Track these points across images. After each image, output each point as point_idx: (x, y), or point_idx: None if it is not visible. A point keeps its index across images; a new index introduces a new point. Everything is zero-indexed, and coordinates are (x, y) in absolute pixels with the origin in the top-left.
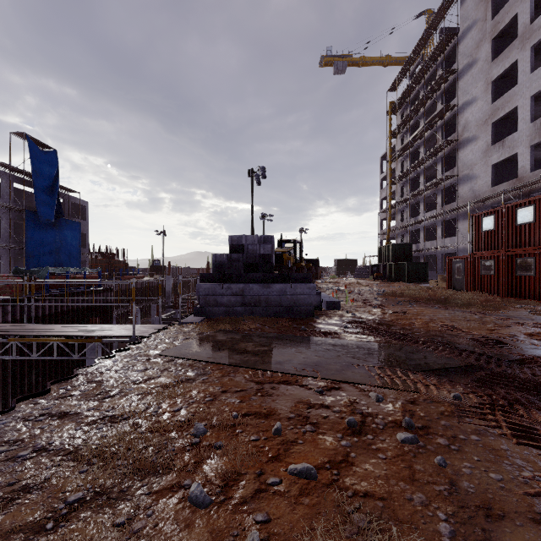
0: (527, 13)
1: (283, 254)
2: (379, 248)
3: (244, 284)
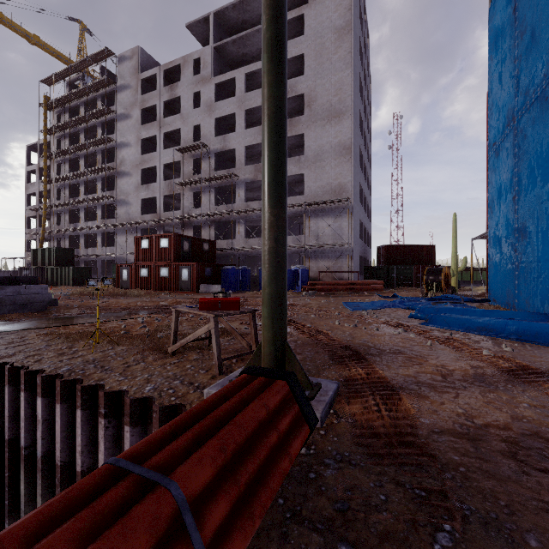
0: (162, 109)
1: None
2: (34, 251)
3: None
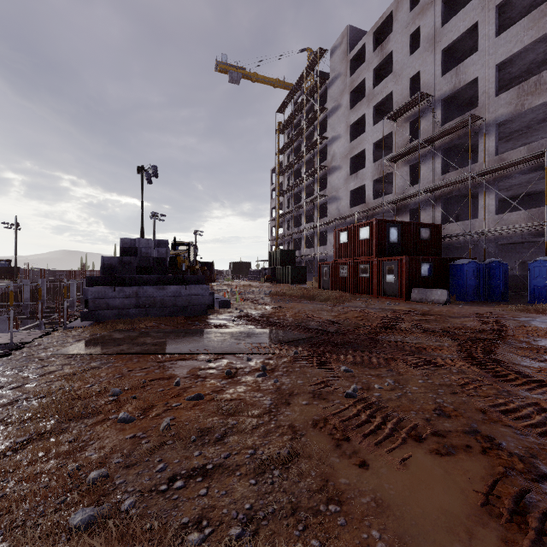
0: (371, 80)
1: (177, 257)
2: (269, 253)
3: (138, 286)
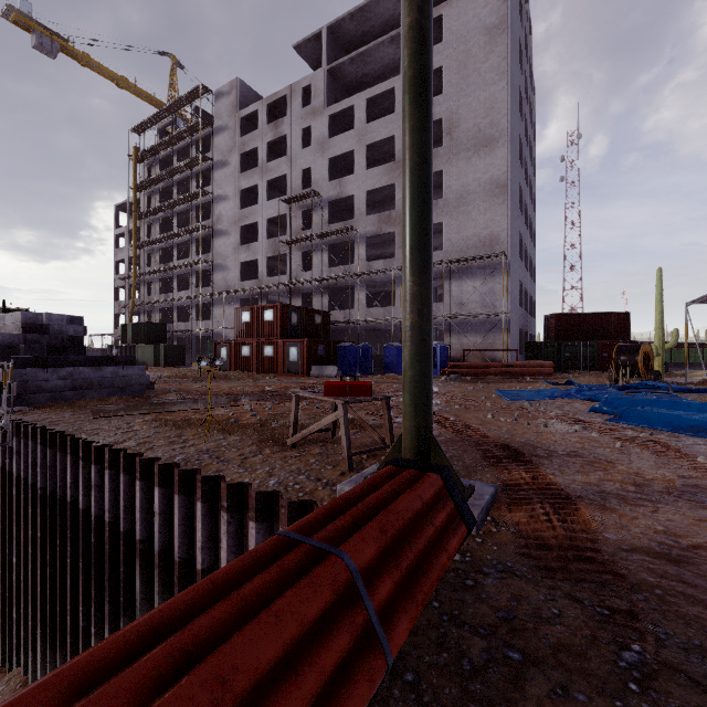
0: (264, 152)
1: None
2: (124, 326)
3: (74, 367)
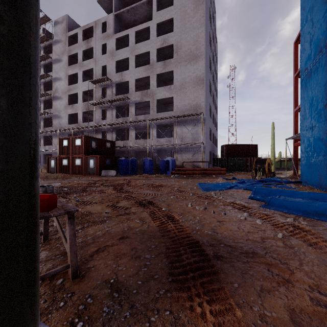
0: (81, 55)
1: None
2: None
3: None
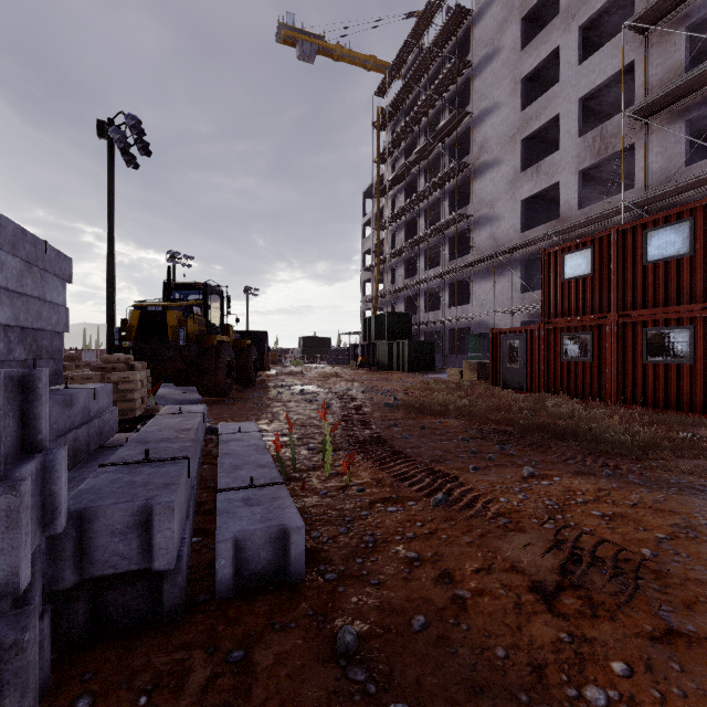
0: None
1: (167, 313)
2: (365, 320)
3: None
